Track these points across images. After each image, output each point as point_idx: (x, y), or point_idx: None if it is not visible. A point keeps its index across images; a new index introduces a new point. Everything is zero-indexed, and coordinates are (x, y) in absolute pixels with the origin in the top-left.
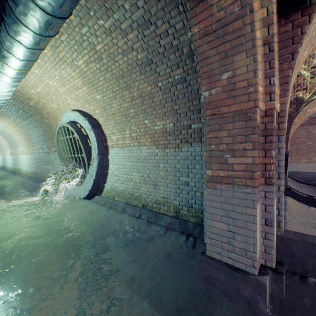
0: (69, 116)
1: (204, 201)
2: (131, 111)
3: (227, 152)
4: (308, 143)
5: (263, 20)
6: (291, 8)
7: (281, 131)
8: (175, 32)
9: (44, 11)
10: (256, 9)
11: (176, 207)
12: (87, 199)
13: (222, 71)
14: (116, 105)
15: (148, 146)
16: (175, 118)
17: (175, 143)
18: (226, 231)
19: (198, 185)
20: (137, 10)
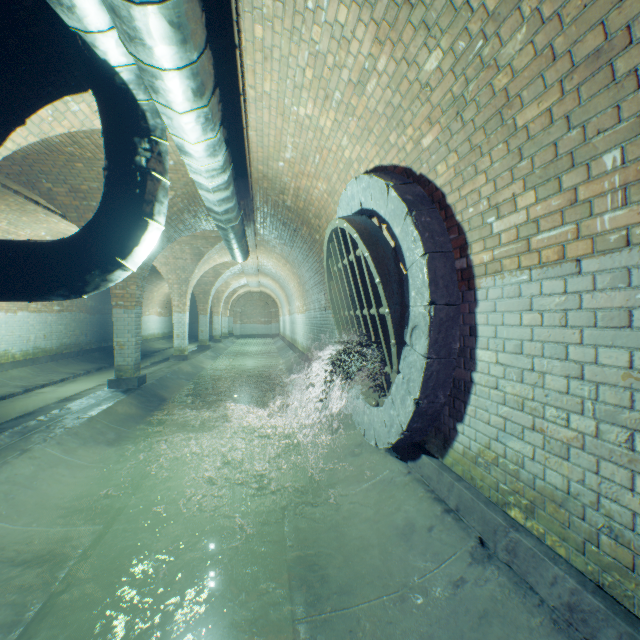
0: (349, 201)
1: None
2: None
3: None
4: None
5: None
6: None
7: None
8: None
9: None
10: None
11: None
12: (396, 454)
13: None
14: (526, 39)
15: None
16: None
17: None
18: None
19: None
20: None
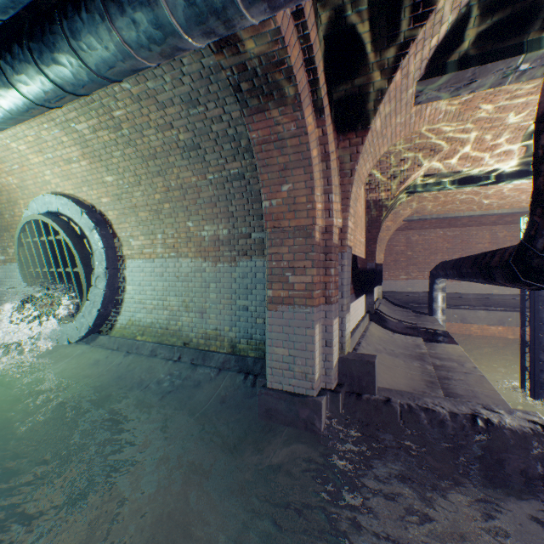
0: (47, 203)
1: (266, 328)
2: (166, 207)
3: (288, 270)
4: (408, 253)
5: (320, 139)
6: (347, 127)
7: (344, 247)
8: (231, 121)
9: (61, 88)
10: (312, 130)
11: (232, 340)
12: (83, 343)
13: (283, 182)
14: (141, 195)
15: (192, 258)
16: (231, 223)
17: (230, 256)
18: (288, 356)
19: (260, 310)
20: (181, 85)
